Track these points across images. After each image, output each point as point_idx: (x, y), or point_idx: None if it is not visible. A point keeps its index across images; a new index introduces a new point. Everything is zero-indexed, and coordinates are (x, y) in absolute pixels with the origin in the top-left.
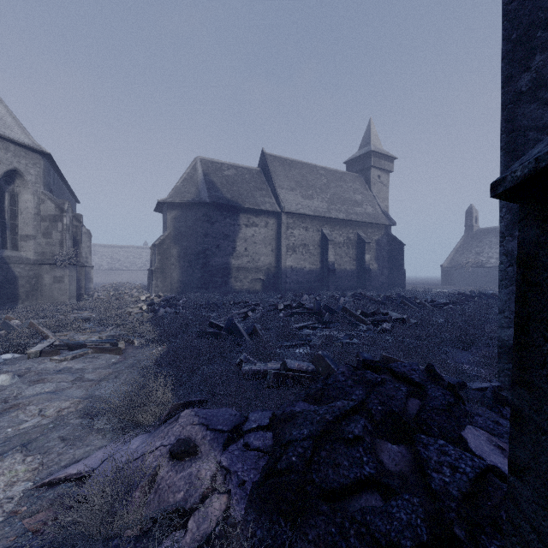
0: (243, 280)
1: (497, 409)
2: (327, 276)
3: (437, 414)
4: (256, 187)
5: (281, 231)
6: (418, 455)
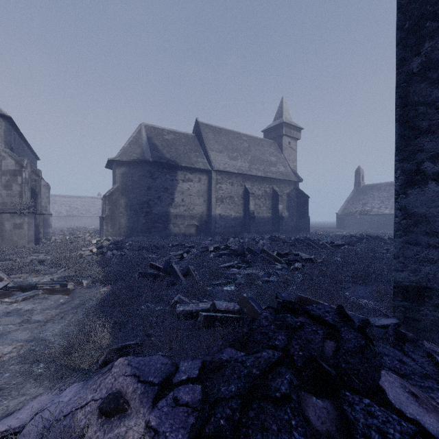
0: (180, 225)
1: (399, 347)
2: (249, 222)
3: (351, 357)
4: (191, 150)
5: (211, 185)
6: (344, 415)
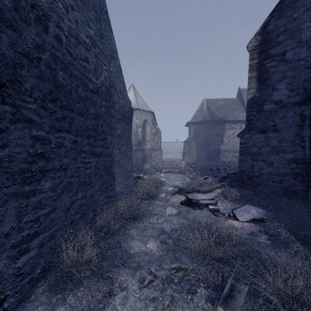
0: (227, 156)
1: None
2: None
3: None
4: (234, 109)
5: None
6: None
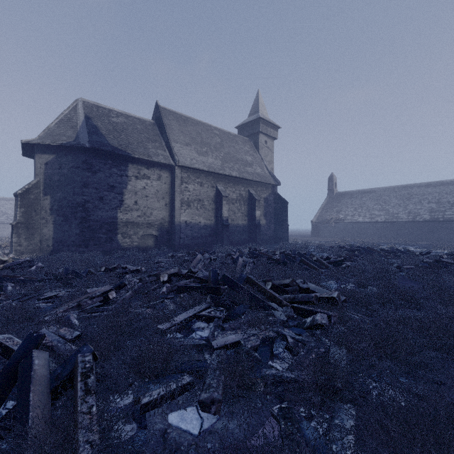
0: (133, 236)
1: None
2: (221, 231)
3: None
4: (148, 139)
5: (175, 185)
6: None
